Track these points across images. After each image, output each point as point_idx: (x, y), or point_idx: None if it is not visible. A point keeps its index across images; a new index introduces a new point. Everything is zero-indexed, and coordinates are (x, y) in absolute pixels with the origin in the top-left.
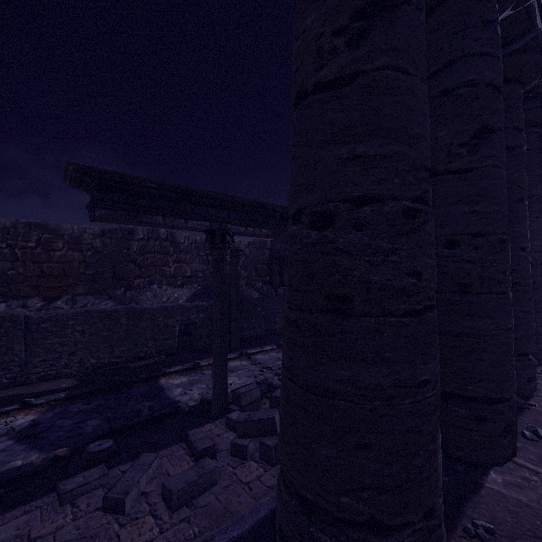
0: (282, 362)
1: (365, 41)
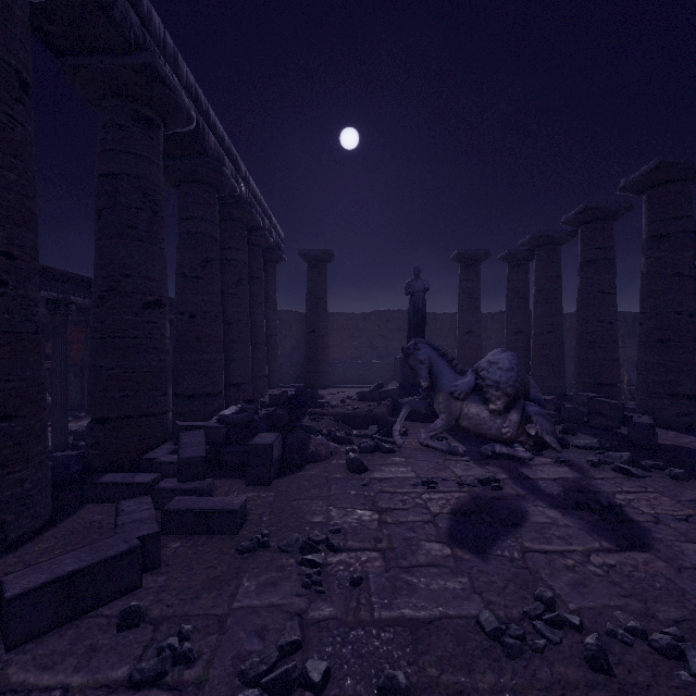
0: (175, 361)
1: (206, 270)
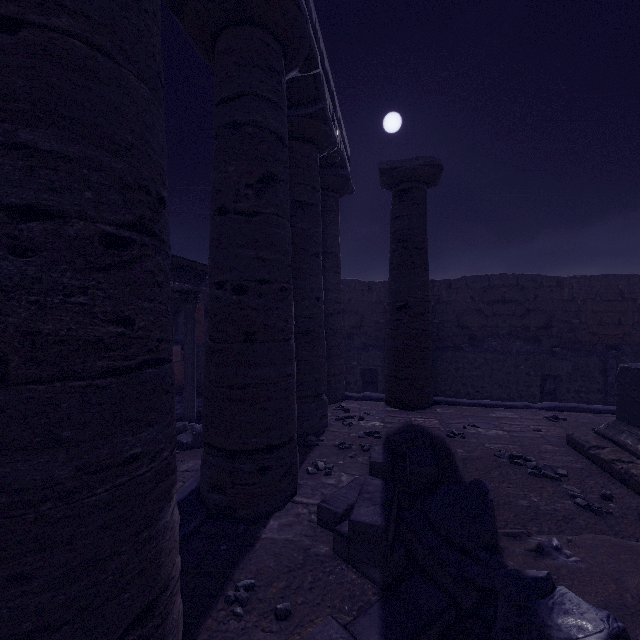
0: None
1: None
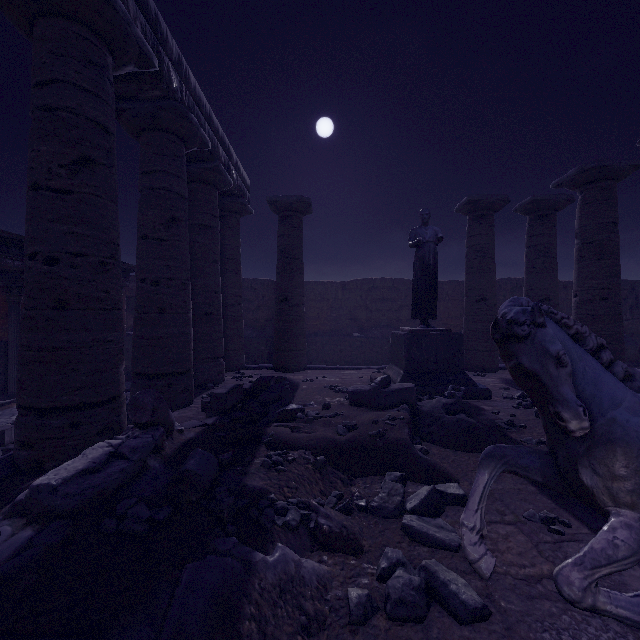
0: (20, 345)
1: (78, 178)
